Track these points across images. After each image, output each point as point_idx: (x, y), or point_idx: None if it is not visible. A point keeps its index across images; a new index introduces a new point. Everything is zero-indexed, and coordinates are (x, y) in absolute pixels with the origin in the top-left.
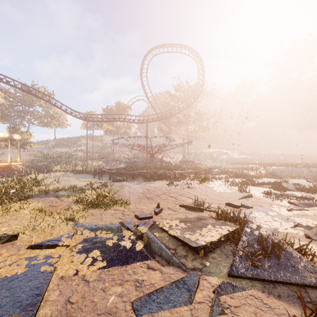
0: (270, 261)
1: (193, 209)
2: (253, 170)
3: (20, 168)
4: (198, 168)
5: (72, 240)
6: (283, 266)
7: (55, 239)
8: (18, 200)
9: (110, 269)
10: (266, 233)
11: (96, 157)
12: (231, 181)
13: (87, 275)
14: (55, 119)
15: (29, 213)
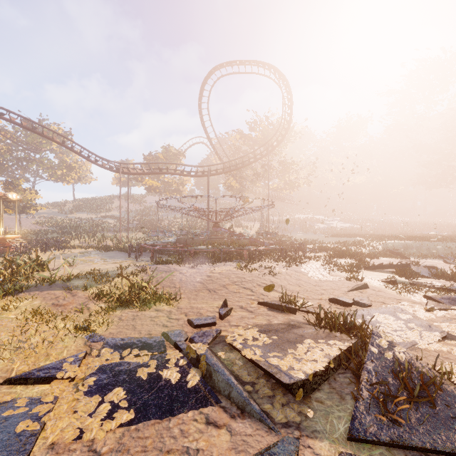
0: (419, 410)
1: (279, 309)
2: (365, 246)
3: (18, 242)
4: (284, 242)
5: (81, 368)
6: (442, 420)
7: (51, 367)
8: (4, 295)
9: (141, 426)
10: (405, 355)
11: (134, 226)
12: (333, 263)
13: (99, 439)
14: (73, 171)
15: (17, 319)
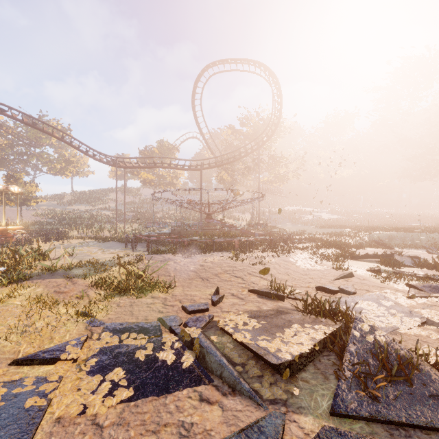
0: (397, 389)
1: (269, 296)
2: (351, 237)
3: (20, 233)
4: (274, 233)
5: (83, 350)
6: (418, 398)
7: (55, 349)
8: (9, 283)
9: (139, 403)
10: (385, 338)
11: (130, 217)
12: (320, 253)
13: (101, 414)
14: (72, 165)
15: (22, 305)
